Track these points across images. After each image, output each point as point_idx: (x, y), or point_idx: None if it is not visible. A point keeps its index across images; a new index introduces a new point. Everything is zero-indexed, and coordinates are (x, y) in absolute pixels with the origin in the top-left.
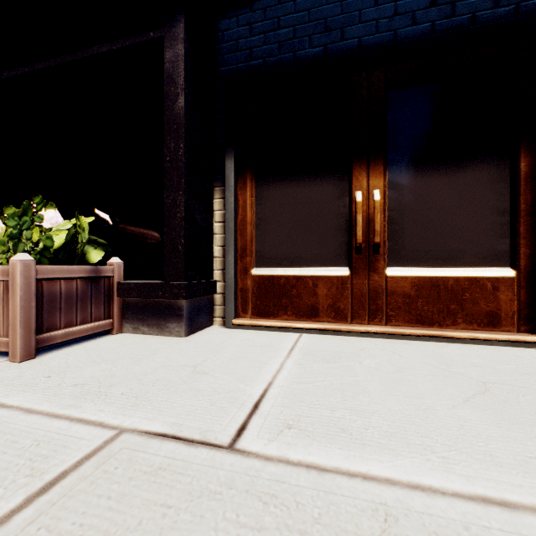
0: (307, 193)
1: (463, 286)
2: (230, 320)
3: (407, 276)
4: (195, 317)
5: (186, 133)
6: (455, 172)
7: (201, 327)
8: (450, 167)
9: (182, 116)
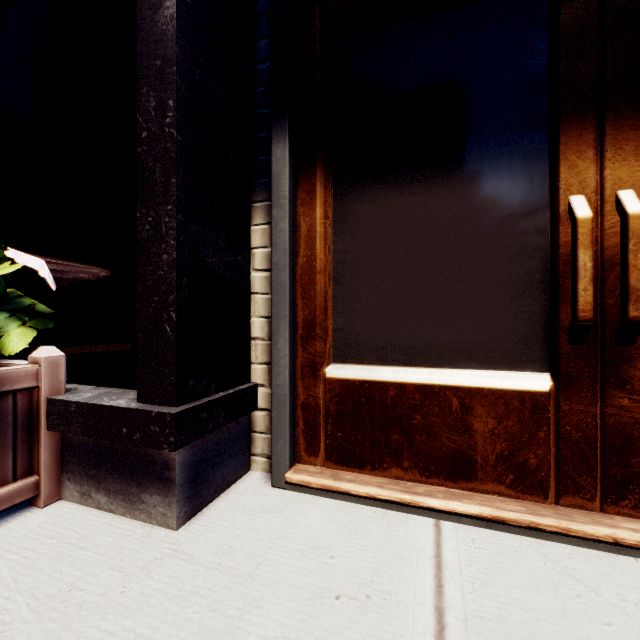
0: (448, 204)
1: None
2: (282, 471)
3: None
4: (207, 473)
5: (181, 76)
6: None
7: (222, 487)
8: None
9: (172, 37)
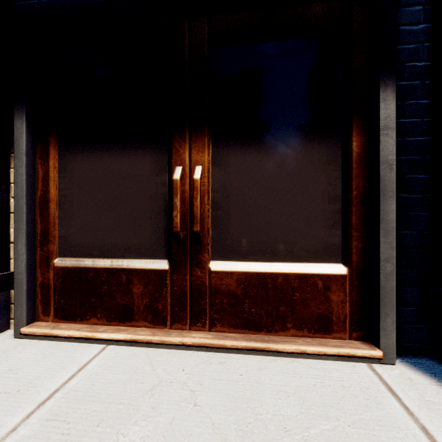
0: (120, 165)
1: (293, 284)
2: (20, 327)
3: (233, 272)
4: None
5: None
6: (284, 149)
7: None
8: (279, 143)
9: None
